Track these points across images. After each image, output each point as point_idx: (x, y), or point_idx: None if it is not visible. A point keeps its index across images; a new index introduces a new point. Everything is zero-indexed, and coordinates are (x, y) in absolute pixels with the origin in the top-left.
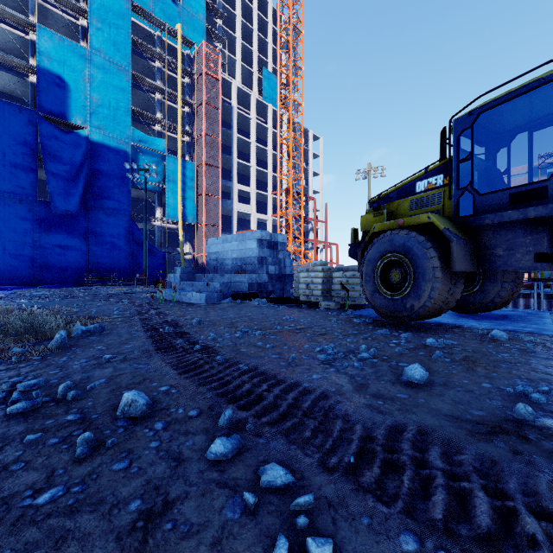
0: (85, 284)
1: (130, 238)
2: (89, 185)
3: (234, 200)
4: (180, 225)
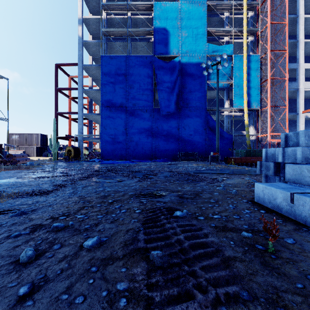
0: (178, 160)
1: (206, 126)
2: (180, 93)
3: (300, 81)
4: (245, 111)
